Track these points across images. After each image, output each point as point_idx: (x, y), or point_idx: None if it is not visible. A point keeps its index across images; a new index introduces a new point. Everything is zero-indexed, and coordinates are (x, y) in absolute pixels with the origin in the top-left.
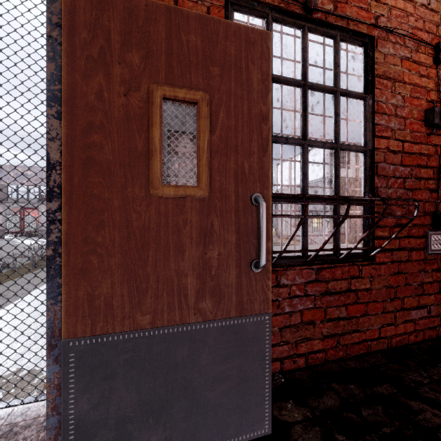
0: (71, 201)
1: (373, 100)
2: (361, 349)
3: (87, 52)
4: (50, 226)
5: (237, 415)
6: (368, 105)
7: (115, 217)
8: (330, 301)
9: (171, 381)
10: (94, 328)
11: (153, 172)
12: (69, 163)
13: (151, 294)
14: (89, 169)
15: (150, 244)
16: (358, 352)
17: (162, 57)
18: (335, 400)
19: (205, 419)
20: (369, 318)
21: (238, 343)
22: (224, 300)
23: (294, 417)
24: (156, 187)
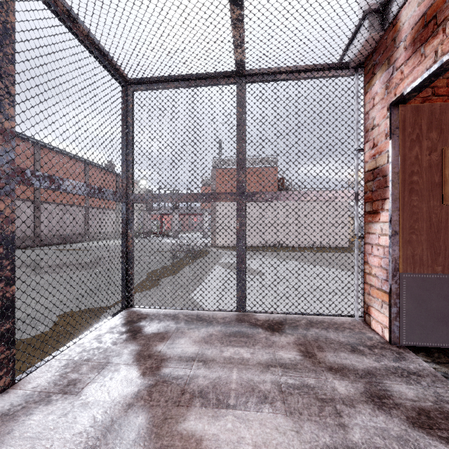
0: (403, 209)
1: None
2: None
3: (410, 138)
4: (393, 220)
5: None
6: None
7: (423, 216)
8: None
9: None
10: (413, 269)
11: (445, 193)
12: (402, 191)
13: (442, 256)
14: (411, 193)
15: (442, 230)
16: None
17: (448, 131)
18: None
19: None
20: None
21: None
22: None
23: None
24: (447, 200)
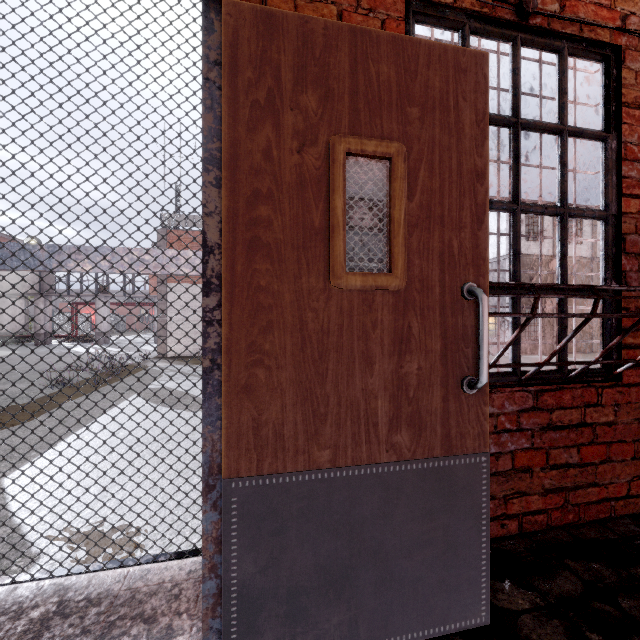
0: (233, 296)
1: (618, 142)
2: (600, 511)
3: (252, 97)
4: (207, 328)
5: (443, 595)
6: (611, 148)
7: (286, 317)
8: (554, 439)
9: (357, 541)
10: (260, 465)
11: (334, 255)
12: (230, 245)
13: (331, 422)
14: (255, 252)
15: (330, 353)
16: (596, 516)
17: (345, 98)
18: (574, 584)
19: (401, 598)
20: (613, 465)
21: (444, 493)
22: (425, 432)
23: (518, 604)
24: (339, 276)
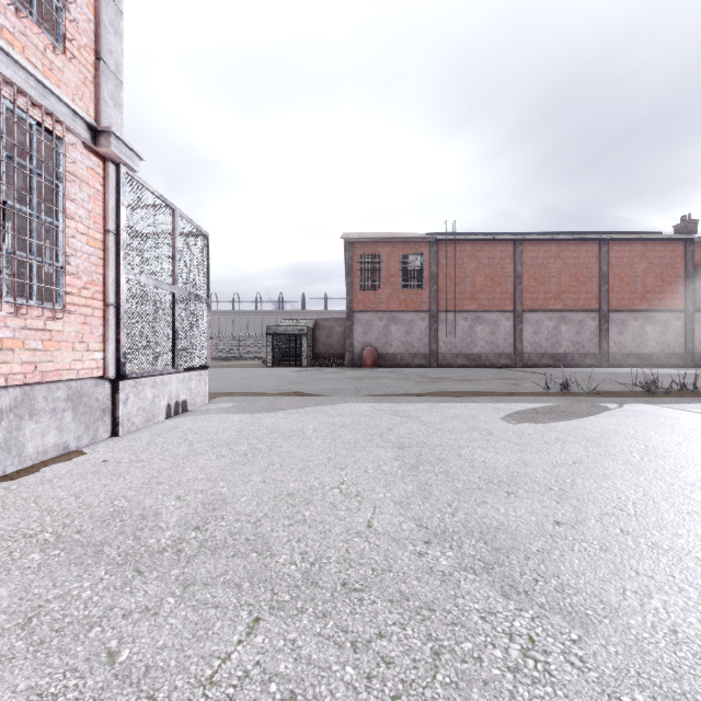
0: None
1: None
2: None
3: None
4: None
5: None
6: None
7: None
8: None
9: None
10: None
11: None
12: None
13: None
14: None
15: None
16: None
17: None
18: None
19: None
20: None
21: None
22: None
23: None
24: None
